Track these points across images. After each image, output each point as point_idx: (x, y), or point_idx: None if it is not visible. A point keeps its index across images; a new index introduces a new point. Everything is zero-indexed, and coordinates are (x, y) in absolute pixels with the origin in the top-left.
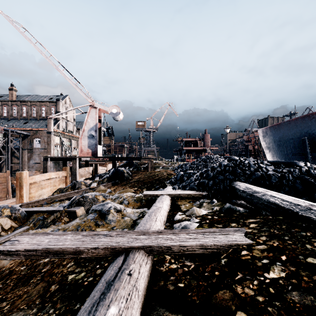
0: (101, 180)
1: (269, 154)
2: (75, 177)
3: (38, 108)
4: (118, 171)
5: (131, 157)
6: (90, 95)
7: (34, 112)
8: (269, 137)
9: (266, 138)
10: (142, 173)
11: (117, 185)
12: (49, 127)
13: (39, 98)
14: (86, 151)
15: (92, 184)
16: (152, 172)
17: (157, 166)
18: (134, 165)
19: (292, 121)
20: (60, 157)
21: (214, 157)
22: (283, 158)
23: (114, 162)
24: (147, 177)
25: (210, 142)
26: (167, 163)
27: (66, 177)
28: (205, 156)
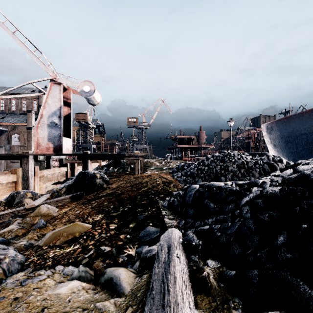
0: (59, 190)
1: (274, 152)
2: (26, 183)
3: (18, 102)
4: (85, 176)
5: (109, 154)
6: (54, 68)
7: (13, 106)
8: (275, 133)
9: (271, 133)
10: (125, 177)
11: (77, 202)
12: (29, 121)
13: (20, 90)
14: (45, 146)
15: (39, 198)
16: (139, 176)
17: (148, 165)
18: (121, 164)
19: (305, 113)
20: (3, 154)
21: (235, 154)
22: (292, 156)
23: (86, 162)
24: (129, 186)
25: (205, 139)
26: (160, 162)
27: (17, 183)
28: (219, 153)
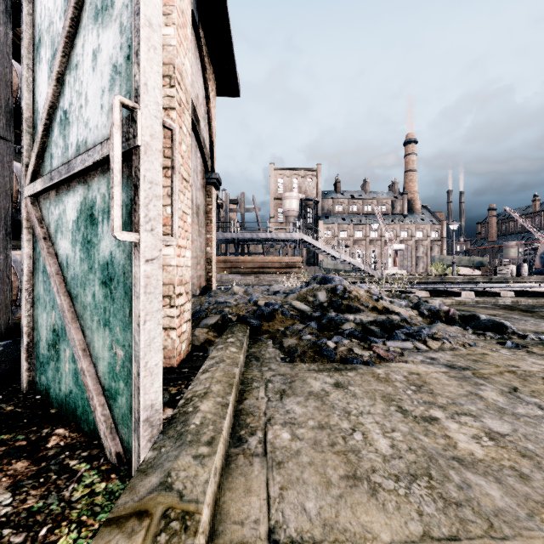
0: None
1: None
2: None
3: None
4: None
5: None
6: None
7: None
8: None
9: None
10: None
11: None
12: None
13: None
14: (538, 265)
15: None
16: None
17: None
18: None
19: None
20: None
21: None
22: None
23: None
24: None
25: None
26: None
27: None
28: None
